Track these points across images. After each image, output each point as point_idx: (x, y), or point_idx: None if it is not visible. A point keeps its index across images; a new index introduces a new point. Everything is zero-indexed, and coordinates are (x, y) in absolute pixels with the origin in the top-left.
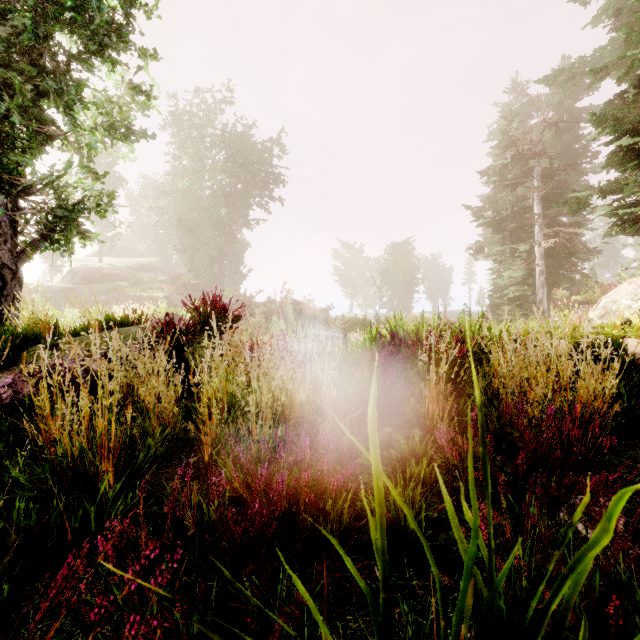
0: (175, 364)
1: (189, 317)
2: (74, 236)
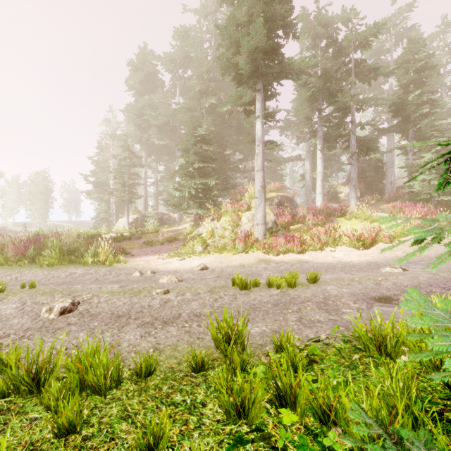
0: None
1: None
2: None
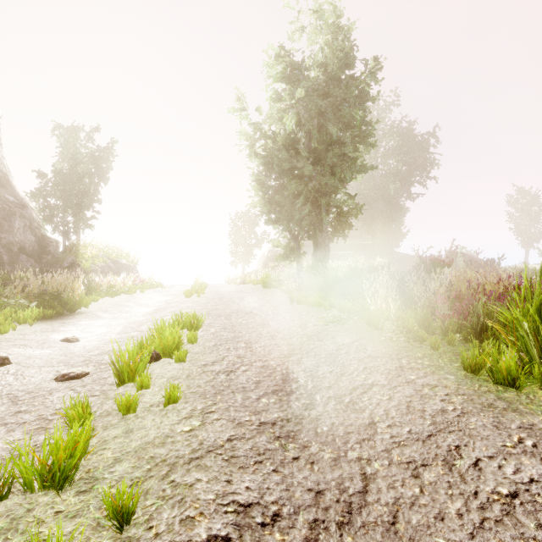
0: (423, 285)
1: (428, 266)
2: (348, 229)
